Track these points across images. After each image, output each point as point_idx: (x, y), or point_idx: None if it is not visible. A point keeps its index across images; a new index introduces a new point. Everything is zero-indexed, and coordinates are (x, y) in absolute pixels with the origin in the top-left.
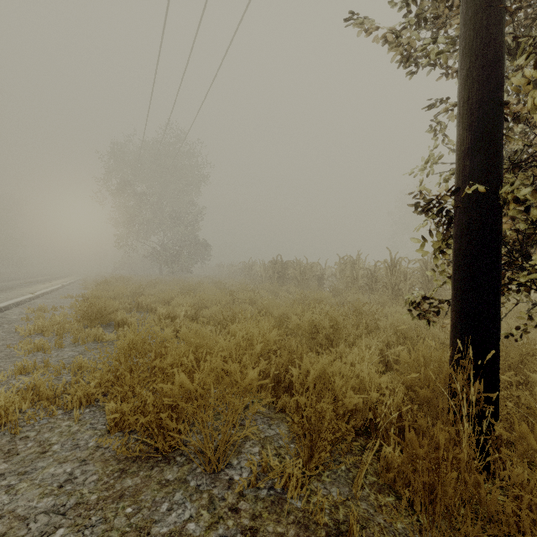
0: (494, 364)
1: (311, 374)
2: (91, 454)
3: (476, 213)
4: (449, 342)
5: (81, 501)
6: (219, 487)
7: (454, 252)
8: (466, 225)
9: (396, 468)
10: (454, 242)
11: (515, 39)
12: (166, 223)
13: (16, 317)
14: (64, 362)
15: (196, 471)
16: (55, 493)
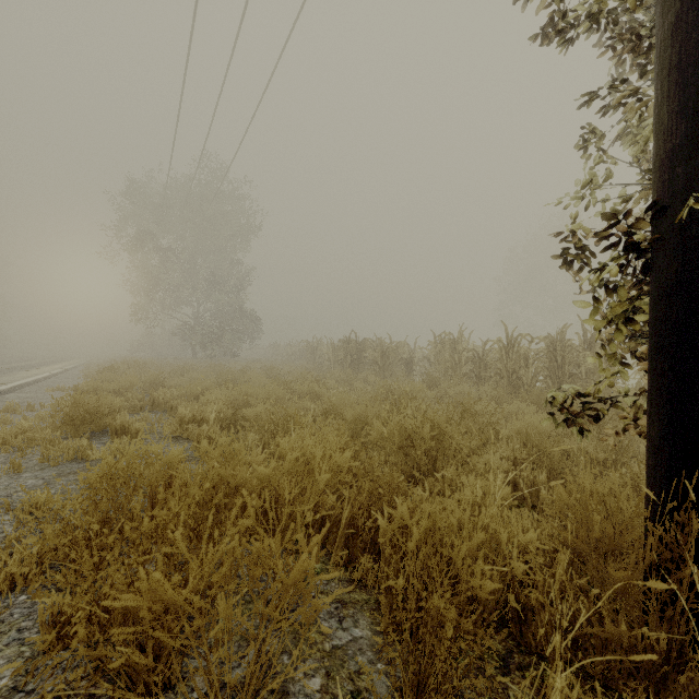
0: None
1: (414, 537)
2: None
3: (697, 255)
4: (603, 458)
5: None
6: None
7: (653, 322)
8: (679, 275)
9: None
10: (653, 306)
11: None
12: (201, 289)
13: None
14: (14, 498)
15: None
16: None
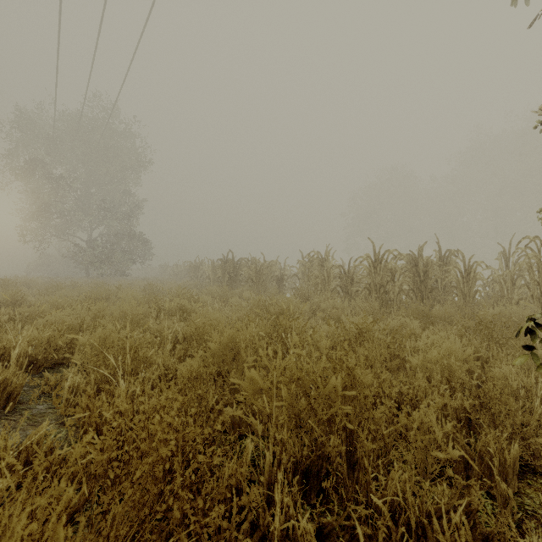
0: None
1: None
2: None
3: None
4: None
5: None
6: None
7: None
8: None
9: None
10: None
11: None
12: (93, 214)
13: None
14: None
15: None
16: None
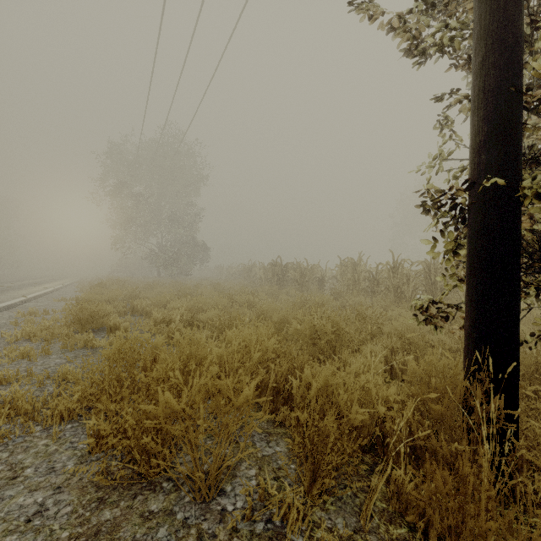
0: (514, 376)
1: (313, 387)
2: (67, 479)
3: (493, 211)
4: (456, 348)
5: (50, 540)
6: (209, 521)
7: (468, 253)
8: (483, 224)
9: (408, 494)
10: (468, 243)
11: (533, 24)
12: (164, 224)
13: (5, 321)
14: (49, 370)
15: (184, 501)
16: (21, 530)
